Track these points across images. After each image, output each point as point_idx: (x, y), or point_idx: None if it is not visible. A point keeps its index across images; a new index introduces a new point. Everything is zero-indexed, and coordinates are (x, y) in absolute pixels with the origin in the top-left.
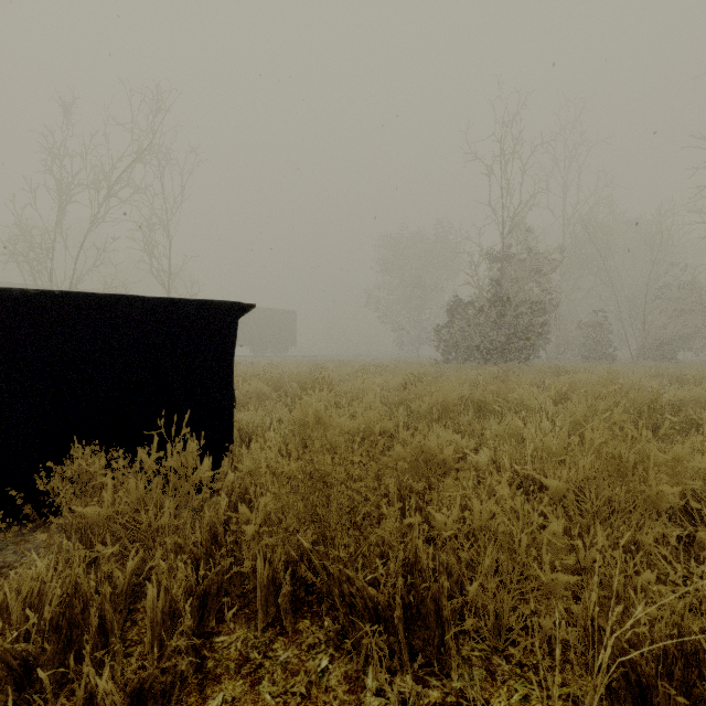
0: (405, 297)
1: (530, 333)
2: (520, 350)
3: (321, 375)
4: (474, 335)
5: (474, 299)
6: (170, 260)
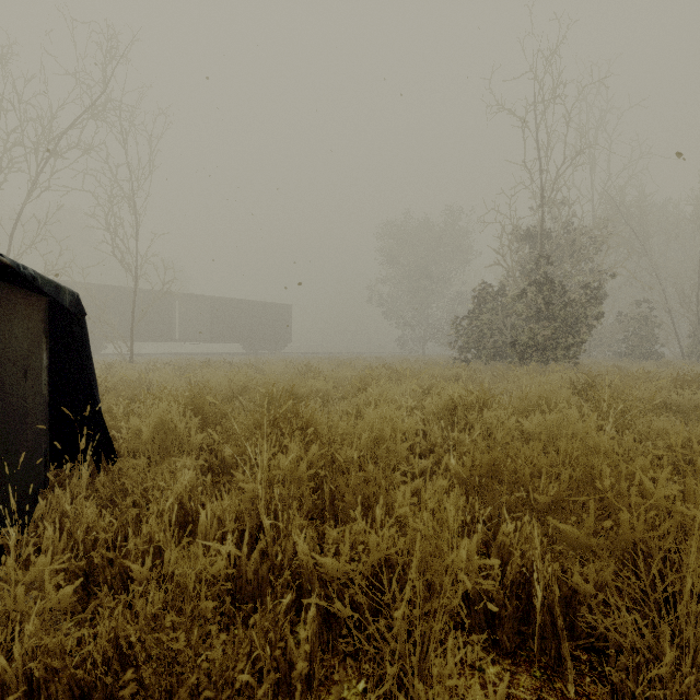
0: (410, 289)
1: (577, 326)
2: (566, 346)
3: (308, 385)
4: (504, 329)
5: (507, 283)
6: (137, 241)
